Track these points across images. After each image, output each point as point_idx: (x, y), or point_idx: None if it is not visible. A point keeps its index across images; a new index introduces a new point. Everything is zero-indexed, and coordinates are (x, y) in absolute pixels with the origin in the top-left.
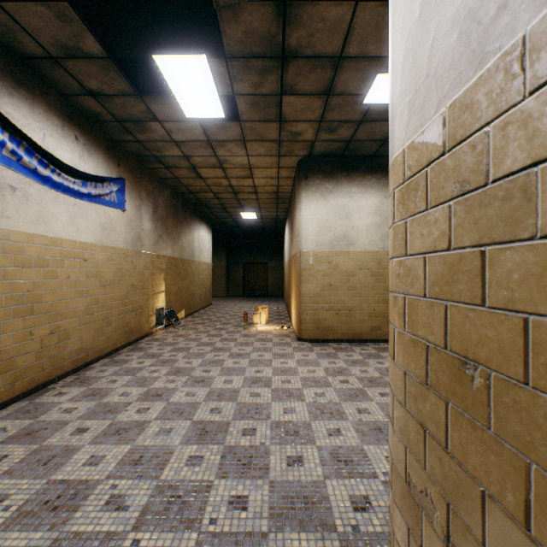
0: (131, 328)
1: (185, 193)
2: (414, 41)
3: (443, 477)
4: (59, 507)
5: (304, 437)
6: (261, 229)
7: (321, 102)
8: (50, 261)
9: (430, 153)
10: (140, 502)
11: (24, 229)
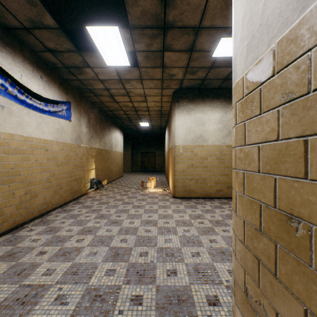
0: (74, 190)
1: (107, 111)
2: (250, 4)
3: (273, 294)
4: (25, 302)
5: (177, 257)
6: (151, 132)
7: (187, 56)
8: (25, 151)
9: (263, 76)
10: (76, 299)
11: (9, 131)
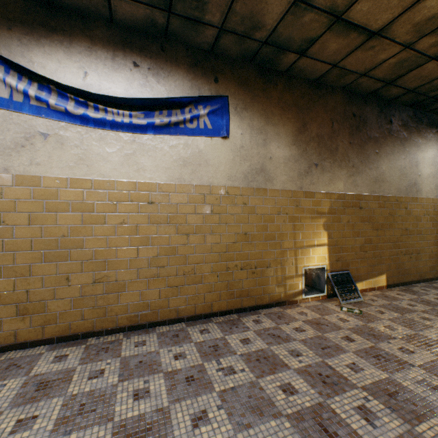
0: (241, 290)
1: (378, 90)
2: None
3: None
4: None
5: None
6: None
7: None
8: (95, 206)
9: None
10: None
11: (58, 174)
